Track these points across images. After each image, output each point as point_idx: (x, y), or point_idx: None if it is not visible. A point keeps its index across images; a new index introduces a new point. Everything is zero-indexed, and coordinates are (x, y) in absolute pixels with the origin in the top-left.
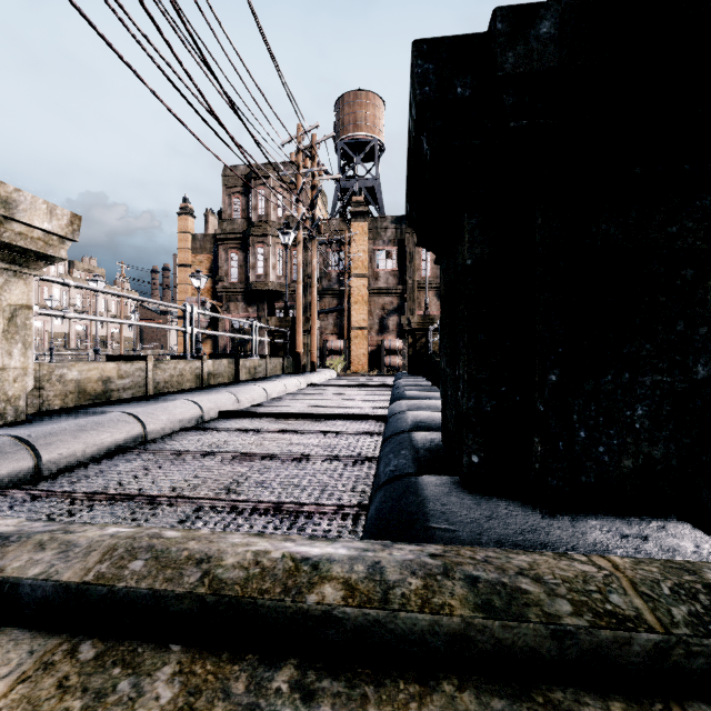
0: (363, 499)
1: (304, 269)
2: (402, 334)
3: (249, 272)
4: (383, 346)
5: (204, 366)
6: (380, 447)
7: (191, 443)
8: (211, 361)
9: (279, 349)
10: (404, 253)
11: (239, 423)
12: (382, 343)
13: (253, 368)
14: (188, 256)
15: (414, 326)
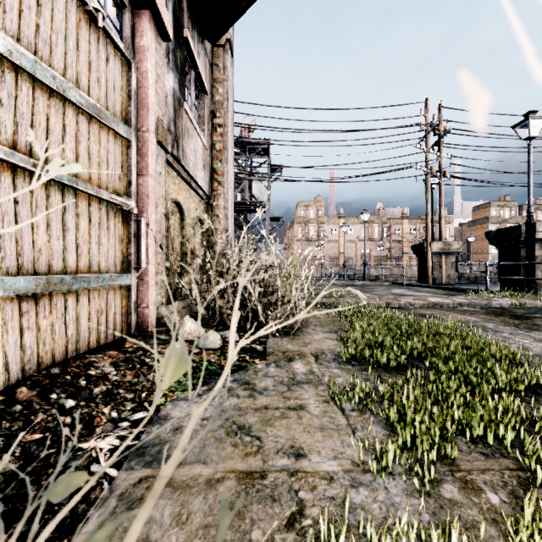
0: None
1: None
2: None
3: None
4: None
5: None
6: None
7: None
8: None
9: None
10: None
11: None
12: None
13: None
14: None
15: None
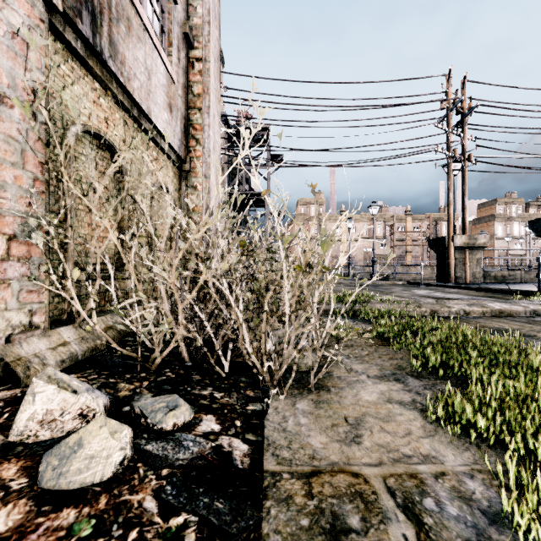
0: None
1: None
2: None
3: None
4: None
5: None
6: None
7: None
8: None
9: None
10: None
11: None
12: None
13: None
14: None
15: None
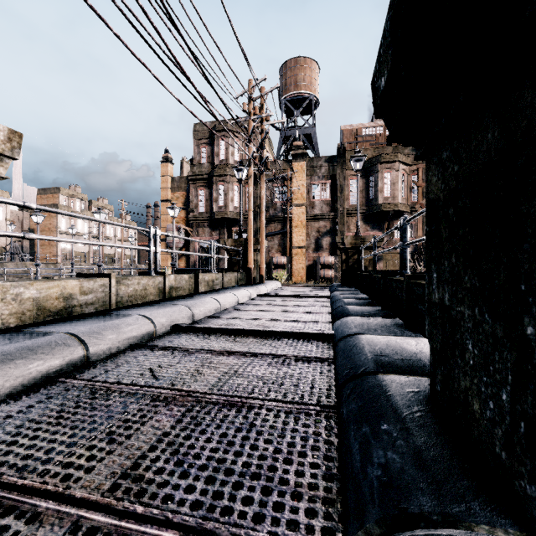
0: (333, 525)
1: (255, 201)
2: (334, 252)
3: (213, 204)
4: (318, 261)
5: (166, 280)
6: (337, 389)
7: (130, 369)
8: (173, 276)
9: (234, 264)
10: (336, 186)
11: (188, 340)
12: (318, 259)
13: (211, 281)
14: (168, 193)
15: (348, 244)
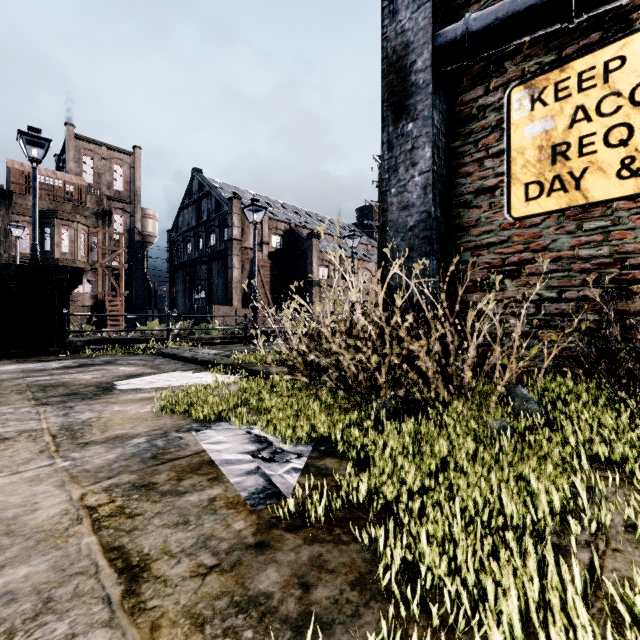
0: None
1: None
2: None
3: None
4: None
5: None
6: None
7: None
8: None
9: None
10: None
11: None
12: None
13: None
14: None
15: None
